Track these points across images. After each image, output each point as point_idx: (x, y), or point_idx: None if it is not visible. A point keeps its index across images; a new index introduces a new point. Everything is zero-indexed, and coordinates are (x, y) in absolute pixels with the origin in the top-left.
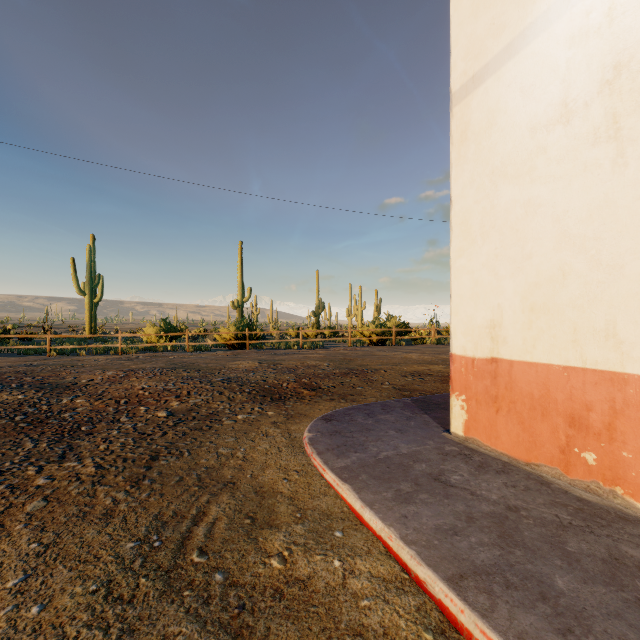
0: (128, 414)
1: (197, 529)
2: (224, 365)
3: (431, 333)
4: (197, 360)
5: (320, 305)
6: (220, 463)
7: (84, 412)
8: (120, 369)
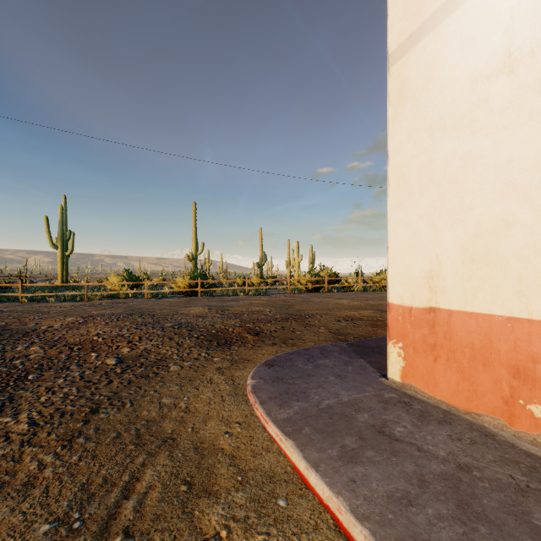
0: (79, 361)
1: (126, 501)
2: (177, 311)
3: (358, 282)
4: (153, 306)
5: (263, 258)
6: (162, 415)
7: (36, 359)
8: (80, 315)
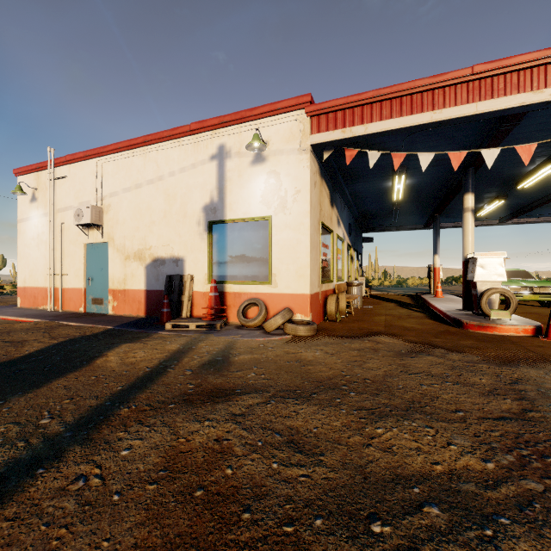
0: None
1: None
2: None
3: None
4: None
5: (1, 261)
6: None
7: None
8: None
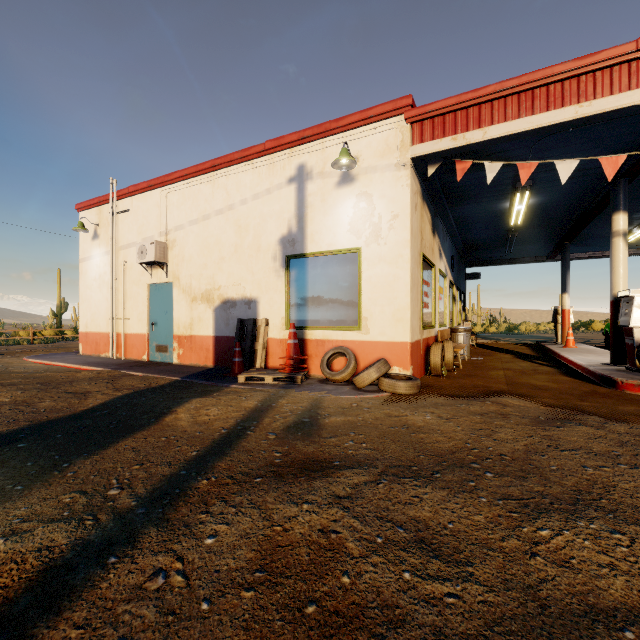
0: None
1: None
2: None
3: None
4: None
5: (63, 305)
6: None
7: None
8: None
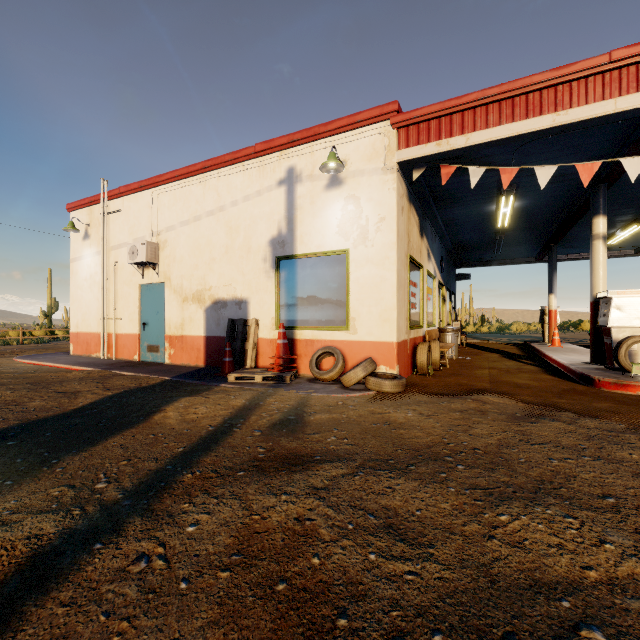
0: None
1: None
2: None
3: None
4: None
5: (54, 305)
6: None
7: None
8: None
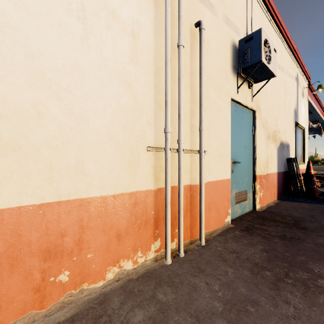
0: None
1: None
2: None
3: None
4: None
5: None
6: None
7: None
8: None
